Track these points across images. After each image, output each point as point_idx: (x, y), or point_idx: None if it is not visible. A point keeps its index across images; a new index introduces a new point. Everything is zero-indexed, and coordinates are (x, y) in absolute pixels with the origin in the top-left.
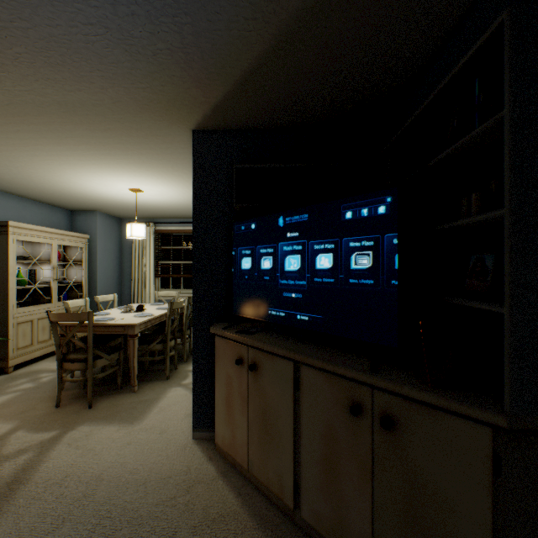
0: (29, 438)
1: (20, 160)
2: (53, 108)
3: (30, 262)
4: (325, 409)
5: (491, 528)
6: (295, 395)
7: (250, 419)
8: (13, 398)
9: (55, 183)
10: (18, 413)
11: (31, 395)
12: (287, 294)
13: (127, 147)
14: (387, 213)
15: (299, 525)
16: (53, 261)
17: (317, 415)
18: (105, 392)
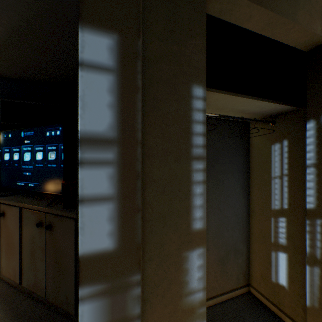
0: None
1: None
2: None
3: None
4: (31, 228)
5: (75, 257)
6: (22, 225)
7: (2, 244)
8: None
9: None
10: None
11: None
12: (25, 173)
13: None
14: (60, 135)
15: (23, 291)
16: None
17: (28, 232)
18: None
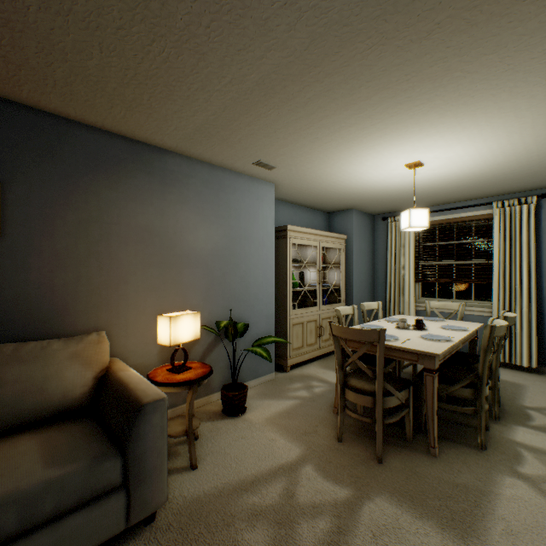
0: (319, 485)
1: (300, 154)
2: (362, 18)
3: (299, 265)
4: None
5: None
6: None
7: None
8: (293, 407)
9: (323, 179)
10: (301, 431)
11: (308, 409)
12: None
13: (446, 67)
14: None
15: None
16: (317, 264)
17: None
18: (388, 437)
